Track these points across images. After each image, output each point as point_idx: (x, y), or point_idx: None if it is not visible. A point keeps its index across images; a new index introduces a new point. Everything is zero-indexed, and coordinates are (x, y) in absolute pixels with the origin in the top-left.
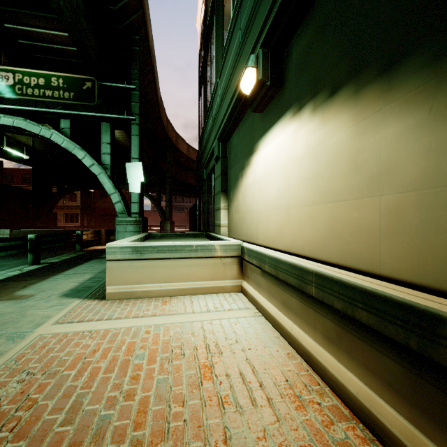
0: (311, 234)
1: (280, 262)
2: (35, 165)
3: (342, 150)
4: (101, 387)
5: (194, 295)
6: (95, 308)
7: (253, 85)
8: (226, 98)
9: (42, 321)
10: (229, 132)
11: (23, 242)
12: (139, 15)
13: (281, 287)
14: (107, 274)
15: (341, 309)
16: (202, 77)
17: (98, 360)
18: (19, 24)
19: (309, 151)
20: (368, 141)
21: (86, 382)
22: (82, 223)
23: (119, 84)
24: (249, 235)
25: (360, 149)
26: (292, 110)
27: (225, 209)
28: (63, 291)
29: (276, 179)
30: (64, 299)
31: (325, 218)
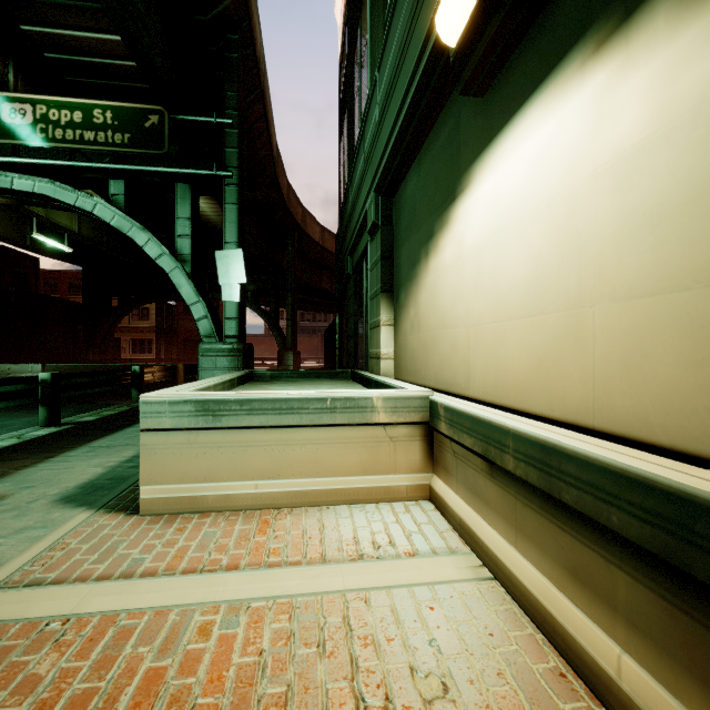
0: (686, 379)
1: (564, 456)
2: (85, 264)
3: None
4: None
5: (328, 507)
6: (109, 538)
7: (471, 10)
8: (394, 96)
9: None
10: (398, 171)
11: (30, 387)
12: None
13: (561, 523)
14: (142, 460)
15: None
16: (346, 97)
17: None
18: (44, 23)
19: (678, 120)
20: None
21: None
22: (158, 354)
23: (205, 118)
24: (446, 377)
25: None
26: (592, 37)
27: (389, 326)
28: (68, 488)
29: (531, 240)
30: (59, 509)
31: None
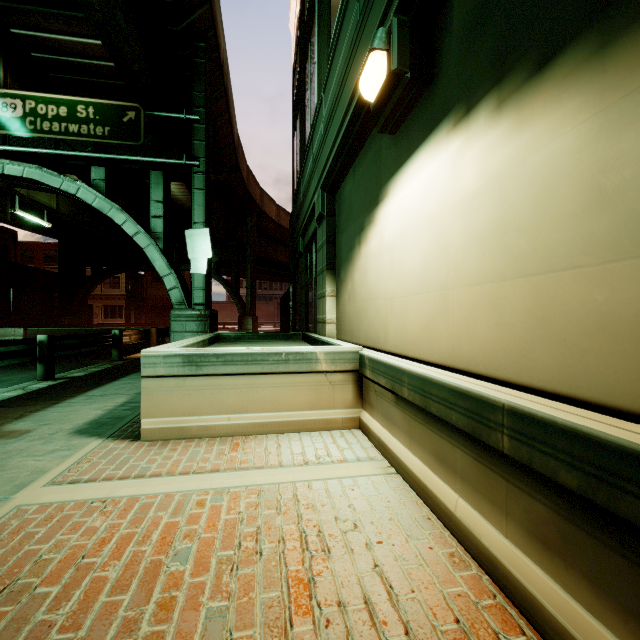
0: (492, 334)
1: (432, 384)
2: (61, 237)
3: (566, 170)
4: (98, 629)
5: (283, 434)
6: (121, 455)
7: (382, 82)
8: (335, 119)
9: (30, 479)
10: (339, 175)
11: (29, 347)
12: (205, 10)
13: (432, 428)
14: (142, 400)
15: (579, 490)
16: (298, 101)
17: (104, 563)
18: (32, 28)
19: (489, 183)
20: (635, 140)
21: (74, 614)
22: (128, 319)
23: (176, 114)
24: (372, 337)
25: (613, 160)
26: (452, 117)
27: (332, 297)
28: (78, 425)
29: (422, 242)
30: (76, 438)
31: (523, 305)
